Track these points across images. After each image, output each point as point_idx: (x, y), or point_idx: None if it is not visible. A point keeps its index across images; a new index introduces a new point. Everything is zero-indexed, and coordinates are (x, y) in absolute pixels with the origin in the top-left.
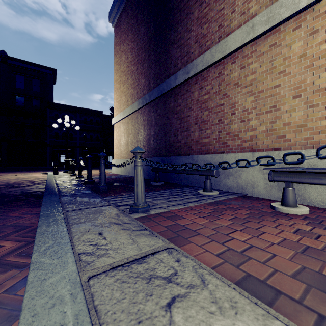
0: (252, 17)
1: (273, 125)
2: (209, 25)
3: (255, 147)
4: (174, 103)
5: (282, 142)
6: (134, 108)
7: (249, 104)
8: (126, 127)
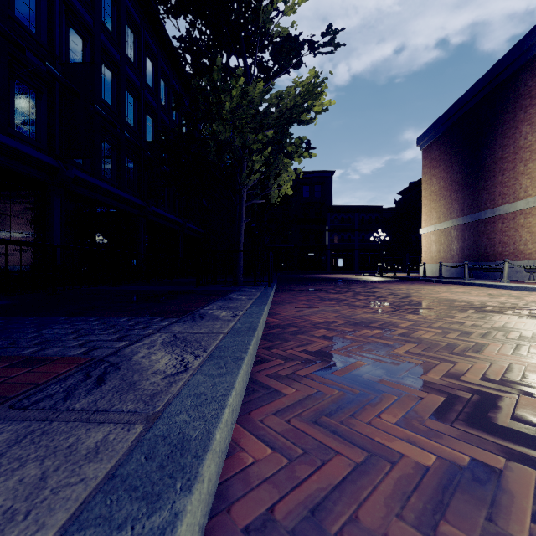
0: (529, 196)
1: None
2: (507, 189)
3: (531, 258)
4: (484, 228)
5: None
6: (448, 225)
7: (528, 237)
8: (438, 238)
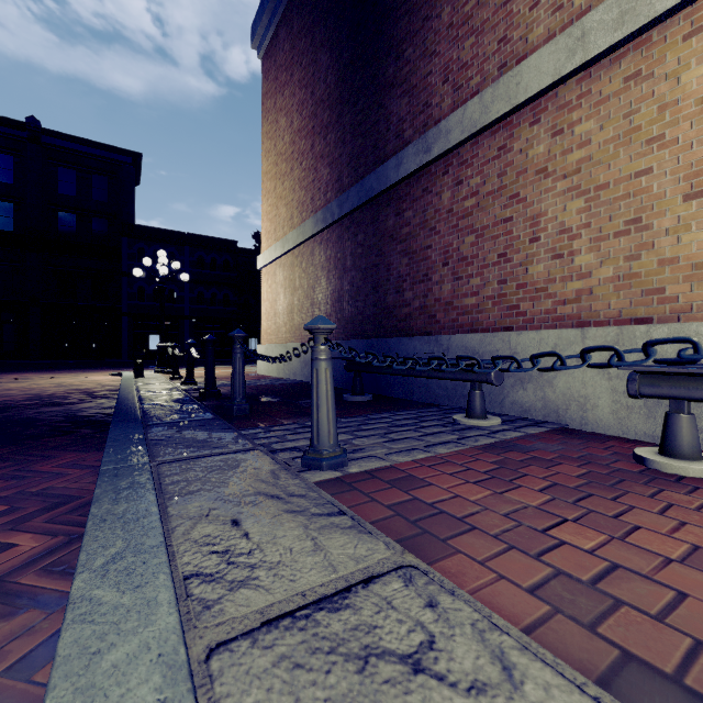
0: (580, 14)
1: (633, 263)
2: (477, 41)
3: (589, 316)
4: (397, 218)
5: (657, 304)
6: (307, 233)
7: (573, 216)
8: (289, 274)
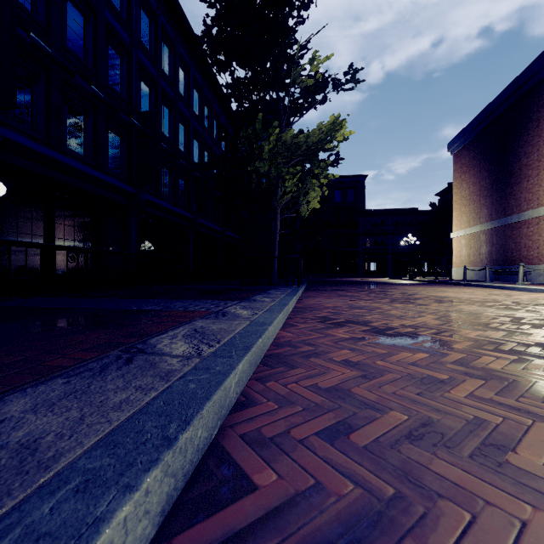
0: None
1: None
2: (532, 195)
3: None
4: (511, 232)
5: None
6: (477, 230)
7: None
8: (468, 242)
